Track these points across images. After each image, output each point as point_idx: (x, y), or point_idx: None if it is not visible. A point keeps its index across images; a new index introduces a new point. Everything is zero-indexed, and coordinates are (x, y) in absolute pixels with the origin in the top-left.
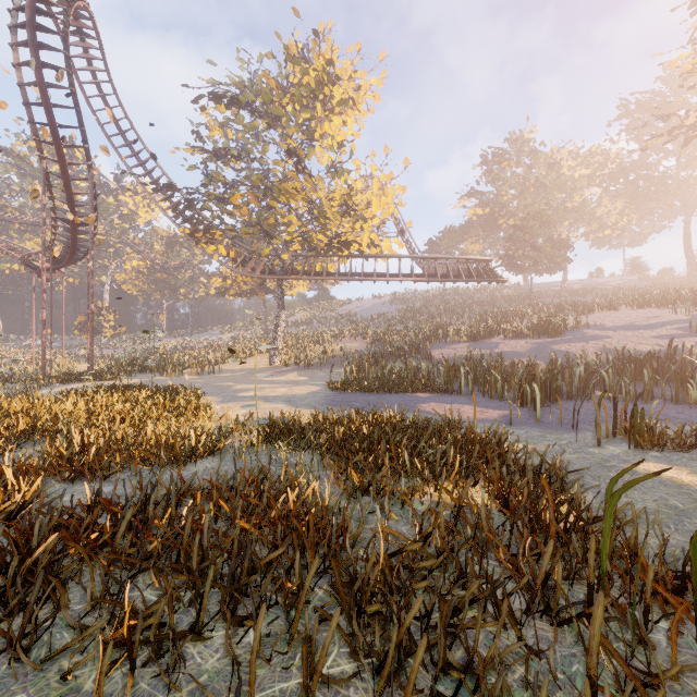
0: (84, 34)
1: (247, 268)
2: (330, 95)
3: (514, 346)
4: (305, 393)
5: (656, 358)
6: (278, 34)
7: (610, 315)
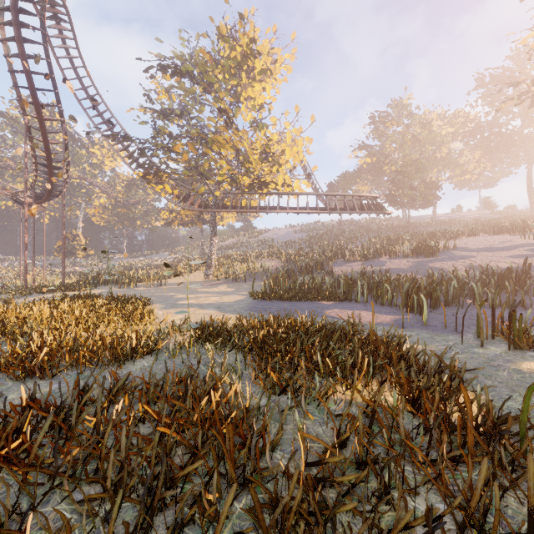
0: (59, 18)
1: (188, 203)
2: (252, 66)
3: (398, 264)
4: (232, 301)
5: (514, 273)
6: (211, 17)
7: (472, 240)
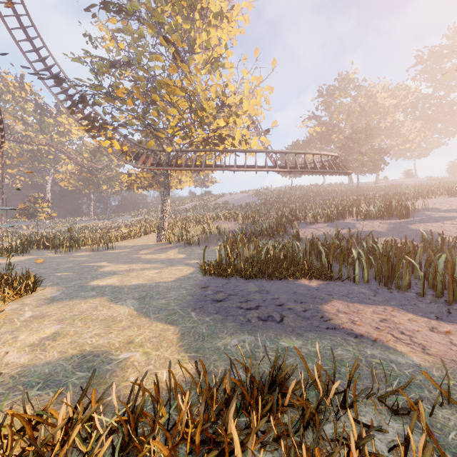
0: None
1: (139, 161)
2: (207, 6)
3: (371, 226)
4: (172, 280)
5: None
6: None
7: (433, 201)
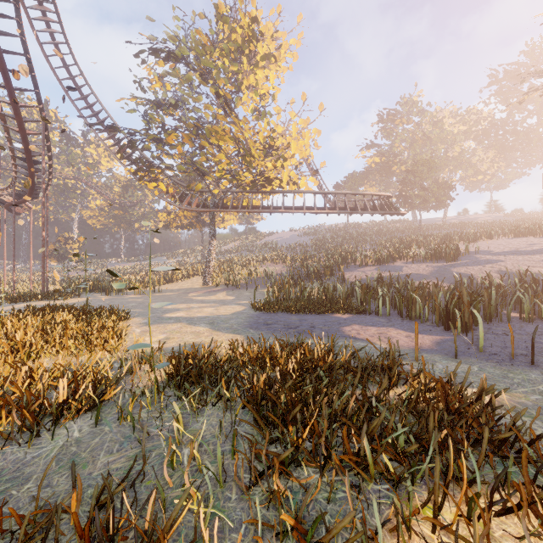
0: None
1: (184, 202)
2: (255, 50)
3: (417, 269)
4: (229, 314)
5: None
6: None
7: (492, 243)
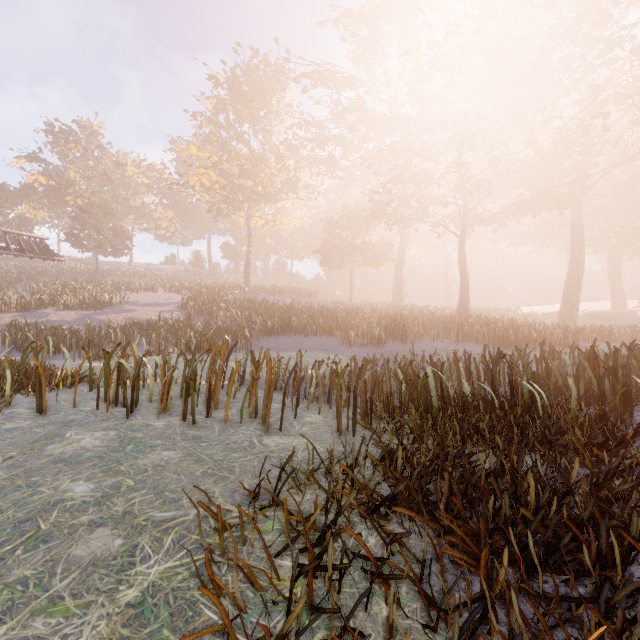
0: None
1: None
2: None
3: (64, 316)
4: None
5: (149, 323)
6: None
7: (150, 295)
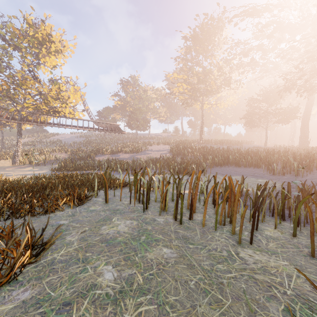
0: None
1: None
2: (50, 46)
3: (124, 156)
4: (41, 173)
5: (156, 159)
6: (21, 11)
7: (156, 146)
